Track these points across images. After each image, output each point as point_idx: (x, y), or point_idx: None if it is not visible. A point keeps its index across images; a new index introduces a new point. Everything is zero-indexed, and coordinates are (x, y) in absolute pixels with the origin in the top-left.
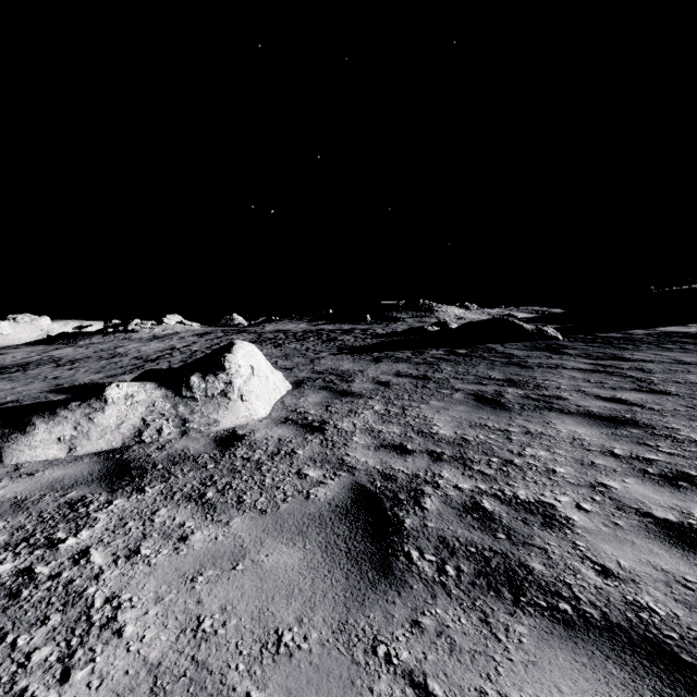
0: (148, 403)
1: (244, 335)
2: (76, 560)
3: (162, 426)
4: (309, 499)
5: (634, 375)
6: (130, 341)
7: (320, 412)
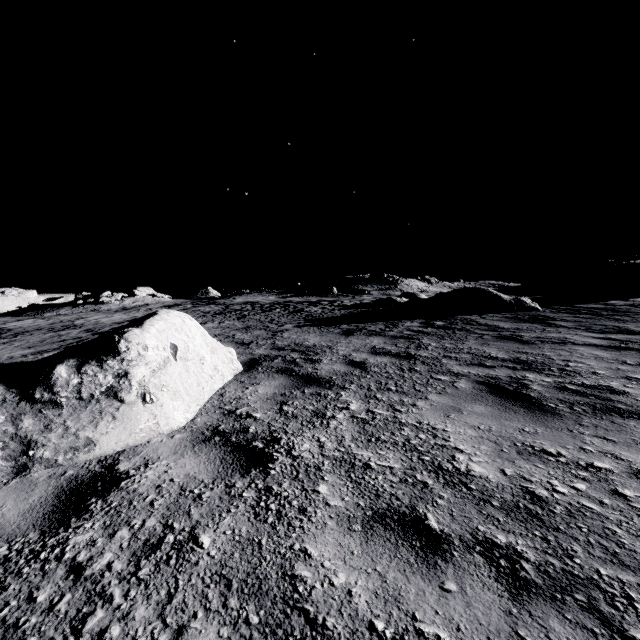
0: None
1: (211, 307)
2: None
3: None
4: None
5: None
6: (96, 312)
7: (270, 415)
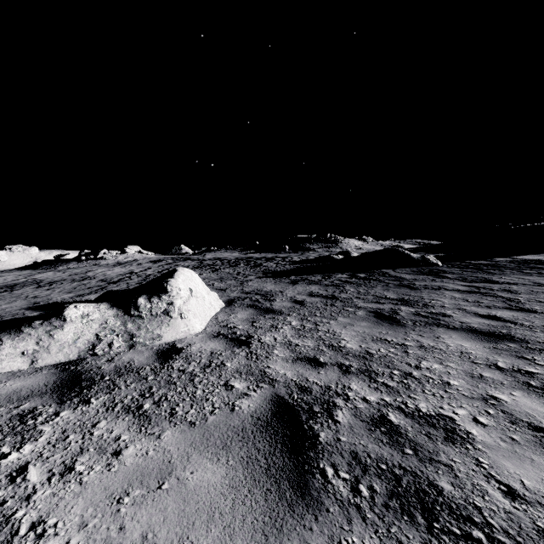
0: (101, 321)
1: (189, 262)
2: (13, 478)
3: (113, 340)
4: (234, 411)
5: (503, 295)
6: (98, 266)
7: (247, 327)
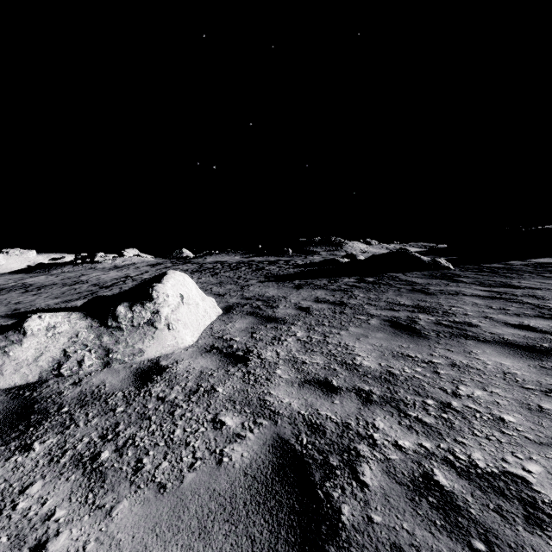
0: (71, 334)
1: (188, 266)
2: None
3: (84, 357)
4: (222, 464)
5: (530, 301)
6: (94, 270)
7: (245, 339)
